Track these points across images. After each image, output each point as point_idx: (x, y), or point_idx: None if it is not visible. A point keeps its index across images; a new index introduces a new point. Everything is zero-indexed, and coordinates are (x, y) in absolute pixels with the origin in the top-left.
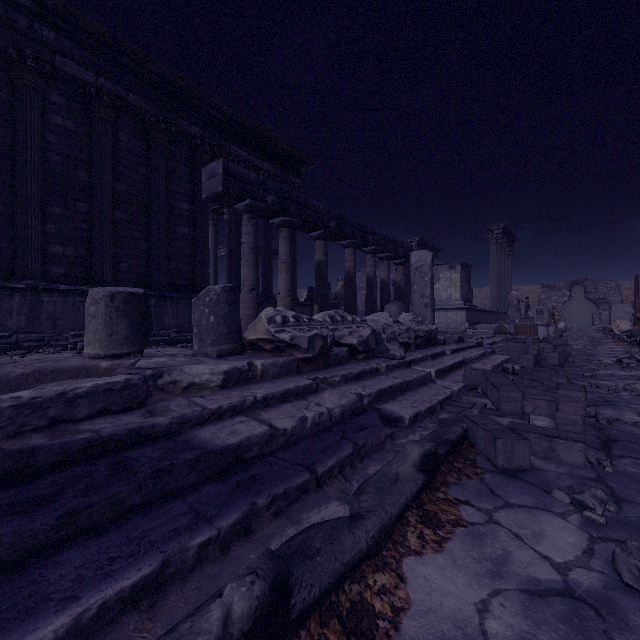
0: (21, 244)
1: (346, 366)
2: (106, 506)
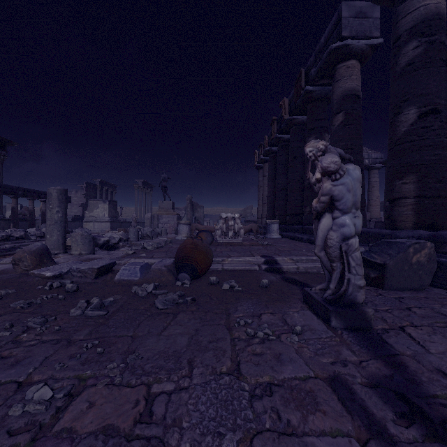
0: None
1: (15, 241)
2: None
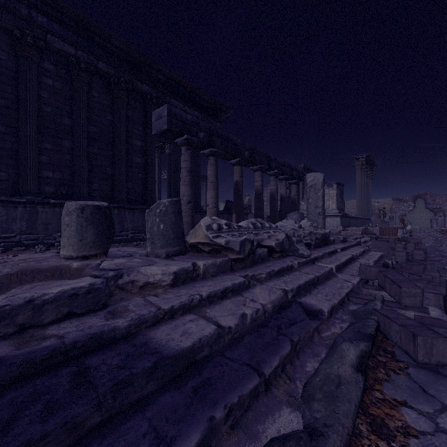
0: (23, 170)
1: (267, 264)
2: (63, 432)
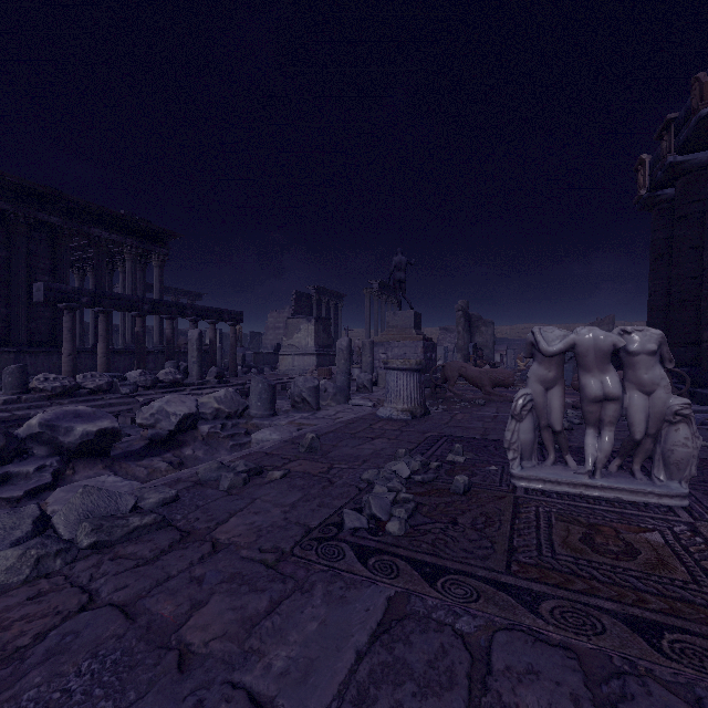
0: None
1: (83, 398)
2: None
